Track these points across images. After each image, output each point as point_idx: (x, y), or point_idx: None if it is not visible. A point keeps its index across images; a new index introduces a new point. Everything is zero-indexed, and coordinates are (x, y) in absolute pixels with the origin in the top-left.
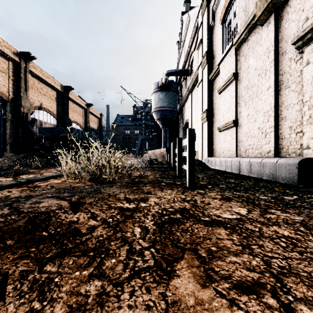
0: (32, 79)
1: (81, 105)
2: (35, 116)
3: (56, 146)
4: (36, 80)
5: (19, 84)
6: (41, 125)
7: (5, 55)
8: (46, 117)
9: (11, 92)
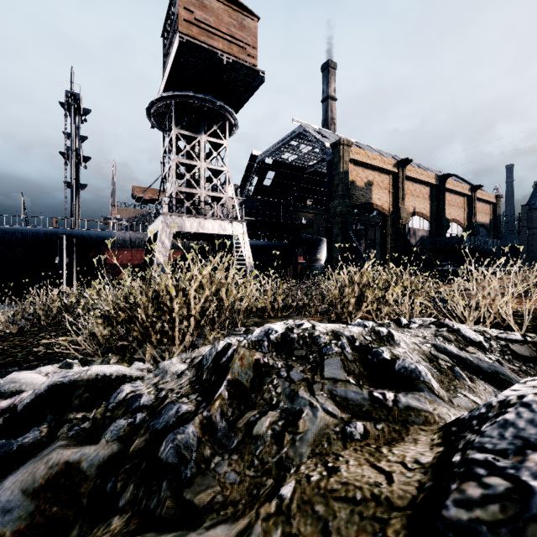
0: (406, 184)
1: (463, 192)
2: (409, 224)
3: (442, 260)
4: (410, 183)
5: (397, 195)
6: (414, 234)
7: (387, 171)
8: (419, 222)
9: (391, 206)
